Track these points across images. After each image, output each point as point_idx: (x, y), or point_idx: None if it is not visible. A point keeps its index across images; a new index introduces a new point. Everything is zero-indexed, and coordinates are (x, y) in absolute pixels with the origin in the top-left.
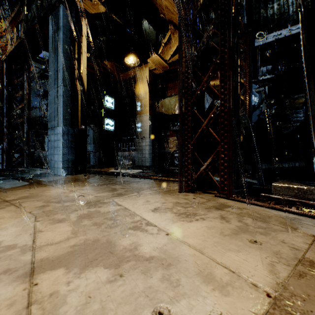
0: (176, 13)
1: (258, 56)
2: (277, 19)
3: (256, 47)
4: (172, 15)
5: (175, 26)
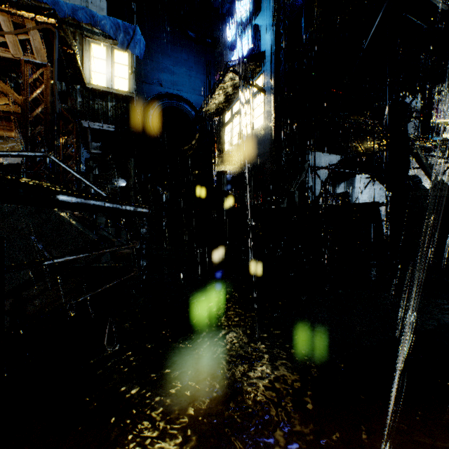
0: (10, 91)
1: (89, 134)
2: (102, 115)
3: (87, 127)
4: (5, 90)
5: (7, 95)
